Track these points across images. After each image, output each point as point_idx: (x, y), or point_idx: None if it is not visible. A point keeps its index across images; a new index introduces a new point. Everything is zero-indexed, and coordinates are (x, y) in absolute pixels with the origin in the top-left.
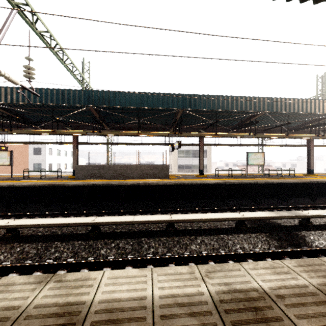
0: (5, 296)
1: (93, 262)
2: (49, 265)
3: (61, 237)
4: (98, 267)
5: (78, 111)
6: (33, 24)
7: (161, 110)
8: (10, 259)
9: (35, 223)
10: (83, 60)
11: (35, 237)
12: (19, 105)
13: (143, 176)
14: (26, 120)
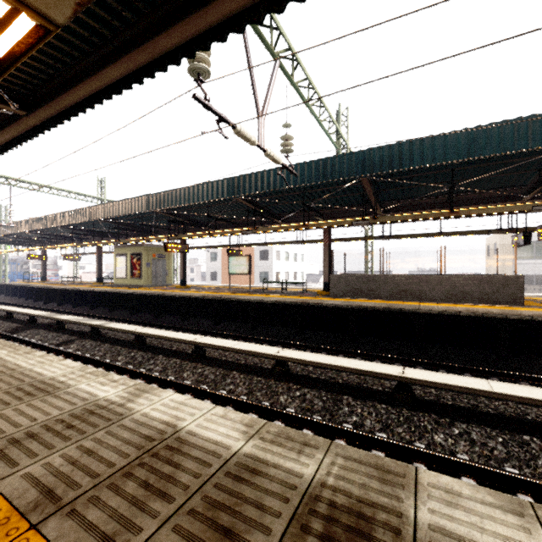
0: (472, 519)
1: (434, 456)
2: (354, 434)
3: (347, 388)
4: (446, 470)
5: (342, 188)
6: (292, 75)
7: (512, 157)
8: (293, 406)
9: (311, 359)
10: (338, 108)
11: (310, 380)
12: (264, 194)
13: (455, 297)
14: (268, 213)
